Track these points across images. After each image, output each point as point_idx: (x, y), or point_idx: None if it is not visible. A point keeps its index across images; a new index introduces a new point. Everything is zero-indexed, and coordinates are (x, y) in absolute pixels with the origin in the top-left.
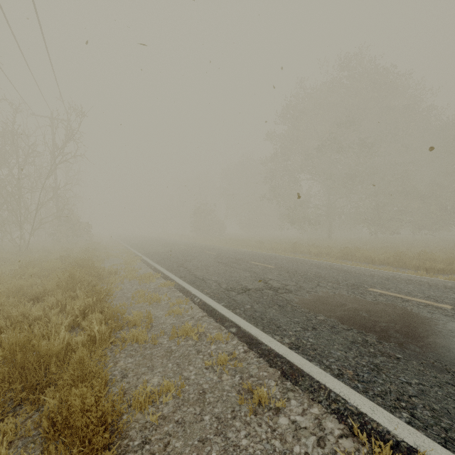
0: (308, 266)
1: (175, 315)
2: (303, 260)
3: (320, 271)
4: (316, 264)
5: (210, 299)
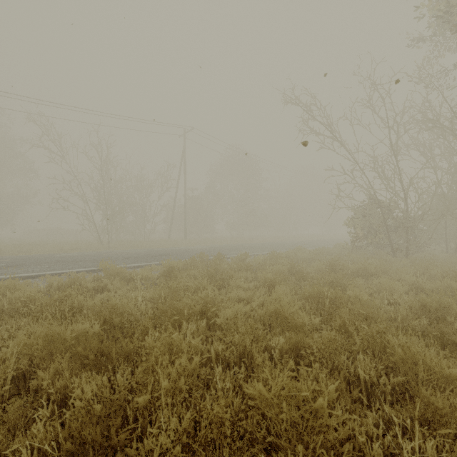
0: None
1: None
2: None
3: None
4: None
5: None
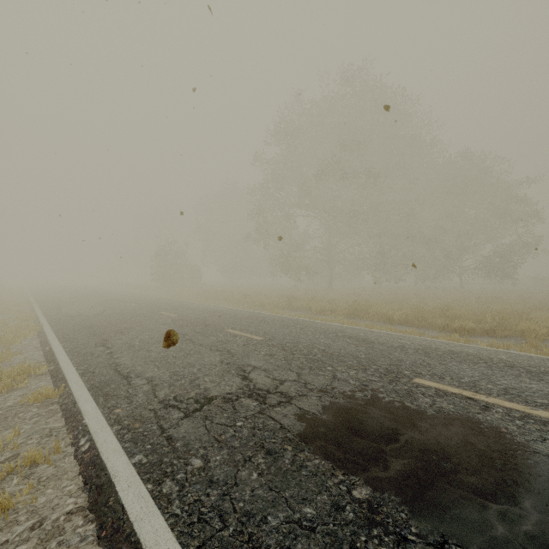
0: (312, 333)
1: None
2: (303, 322)
3: (331, 344)
4: (321, 330)
5: (115, 442)
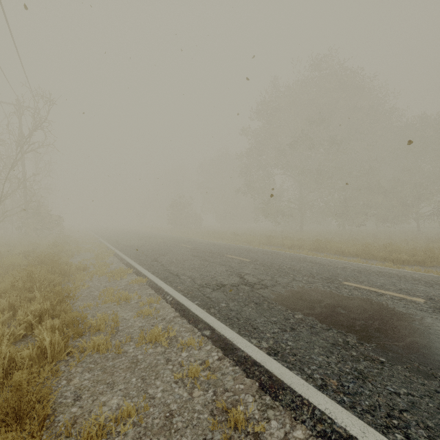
0: (283, 259)
1: (144, 316)
2: (277, 253)
3: (295, 264)
4: (290, 257)
5: (184, 297)
